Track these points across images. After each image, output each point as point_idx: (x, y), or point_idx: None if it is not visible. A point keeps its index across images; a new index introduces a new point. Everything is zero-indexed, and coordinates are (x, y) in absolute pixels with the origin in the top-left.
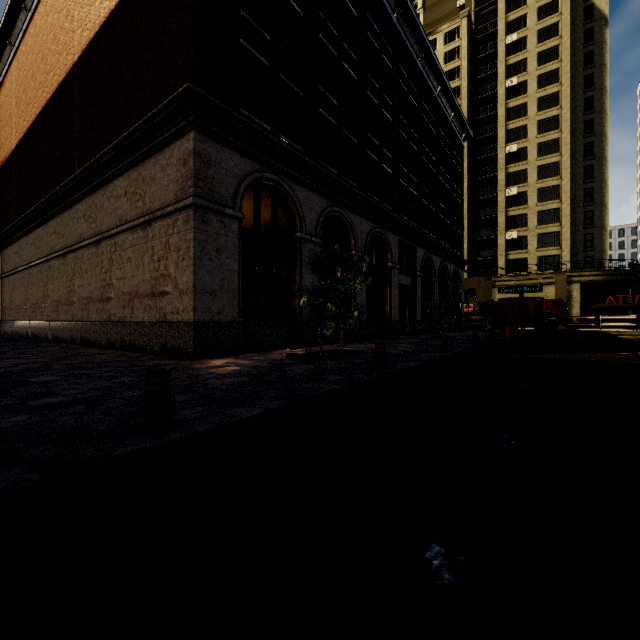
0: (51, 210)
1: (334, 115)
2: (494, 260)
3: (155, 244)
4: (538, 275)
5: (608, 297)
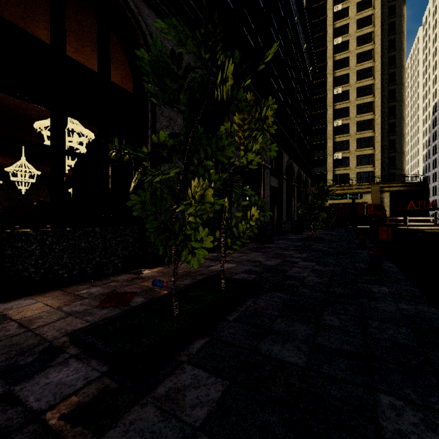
0: None
1: None
2: (324, 175)
3: None
4: (359, 186)
5: (410, 203)
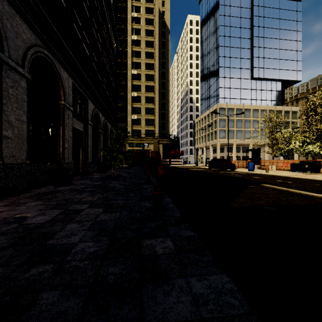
0: None
1: None
2: (125, 129)
3: None
4: (146, 139)
5: (172, 151)
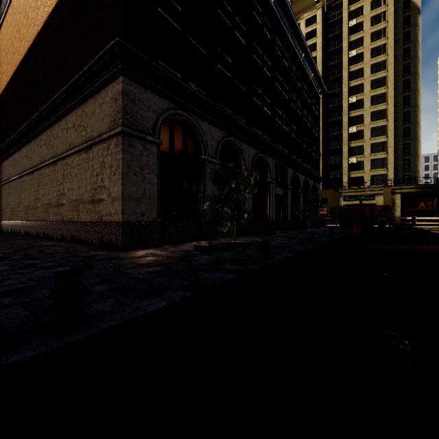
0: (23, 140)
1: (229, 70)
2: (340, 178)
3: (94, 163)
4: (371, 188)
5: (421, 203)
